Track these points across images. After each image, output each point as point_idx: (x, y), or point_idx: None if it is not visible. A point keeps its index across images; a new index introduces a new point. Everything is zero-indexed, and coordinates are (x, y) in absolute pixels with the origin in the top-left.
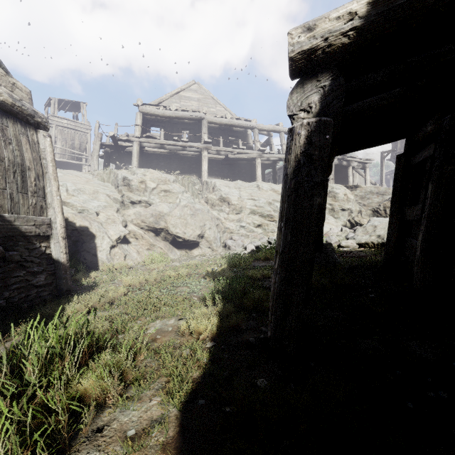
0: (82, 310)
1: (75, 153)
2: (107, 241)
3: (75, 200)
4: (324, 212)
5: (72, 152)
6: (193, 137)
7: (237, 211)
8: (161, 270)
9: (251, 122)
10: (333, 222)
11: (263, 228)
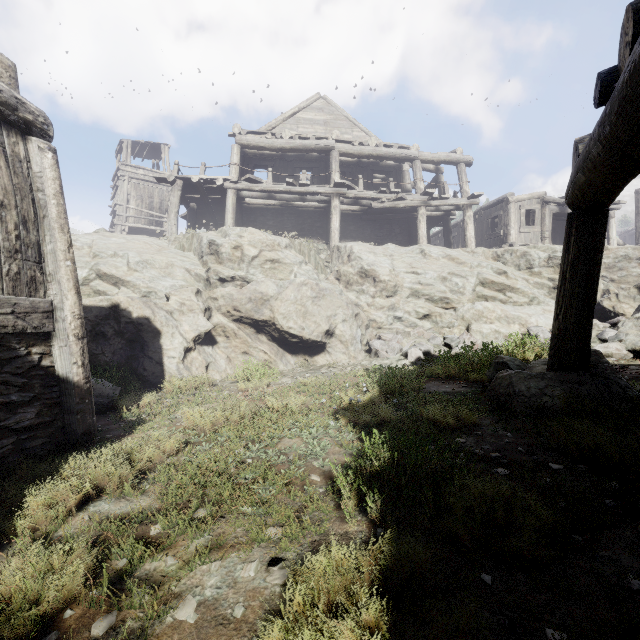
0: (67, 498)
1: (153, 216)
2: (179, 341)
3: (137, 277)
4: (596, 285)
5: (150, 214)
6: (316, 180)
7: (388, 292)
8: (258, 394)
9: (409, 150)
10: None
11: (433, 320)
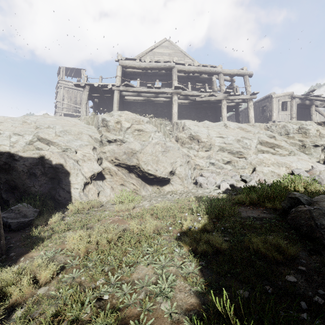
0: None
1: (77, 108)
2: (81, 178)
3: (60, 139)
4: None
5: (75, 106)
6: (164, 86)
7: (206, 148)
8: (126, 215)
9: (216, 68)
10: (307, 158)
11: (232, 165)
